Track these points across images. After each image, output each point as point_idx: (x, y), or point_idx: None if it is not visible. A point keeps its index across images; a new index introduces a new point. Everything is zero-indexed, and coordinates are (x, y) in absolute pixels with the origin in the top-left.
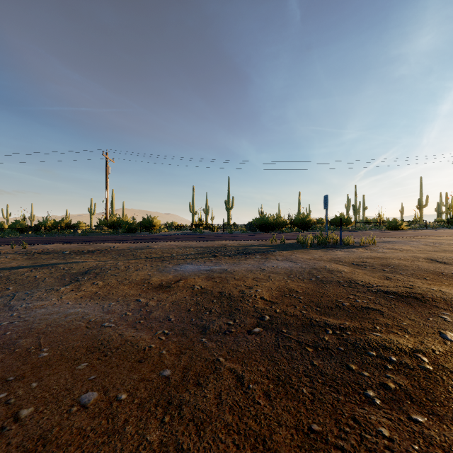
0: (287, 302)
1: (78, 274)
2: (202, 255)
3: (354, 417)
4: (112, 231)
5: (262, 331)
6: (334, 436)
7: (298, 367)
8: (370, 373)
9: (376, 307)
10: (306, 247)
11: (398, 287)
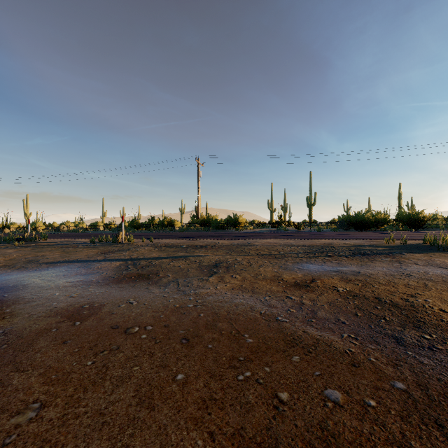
0: None
1: (210, 266)
2: (312, 254)
3: None
4: (203, 228)
5: None
6: None
7: None
8: None
9: None
10: (445, 250)
11: None
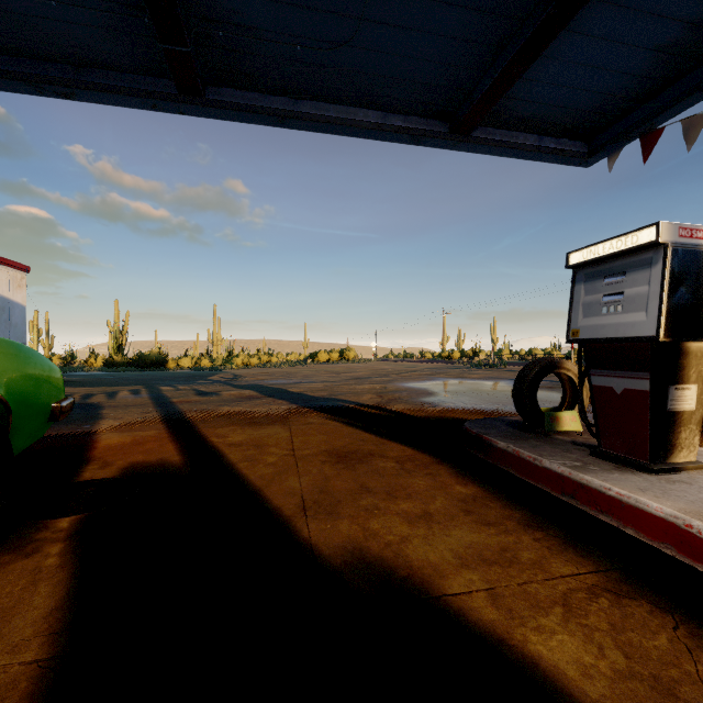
0: None
1: None
2: None
3: None
4: None
5: None
6: None
7: None
8: None
9: None
10: None
11: None
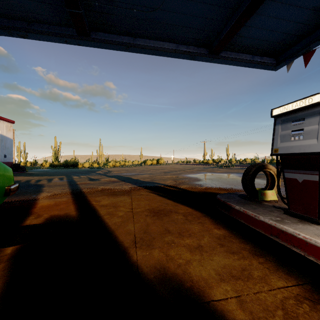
0: None
1: None
2: None
3: None
4: None
5: None
6: None
7: None
8: None
9: None
10: None
11: None
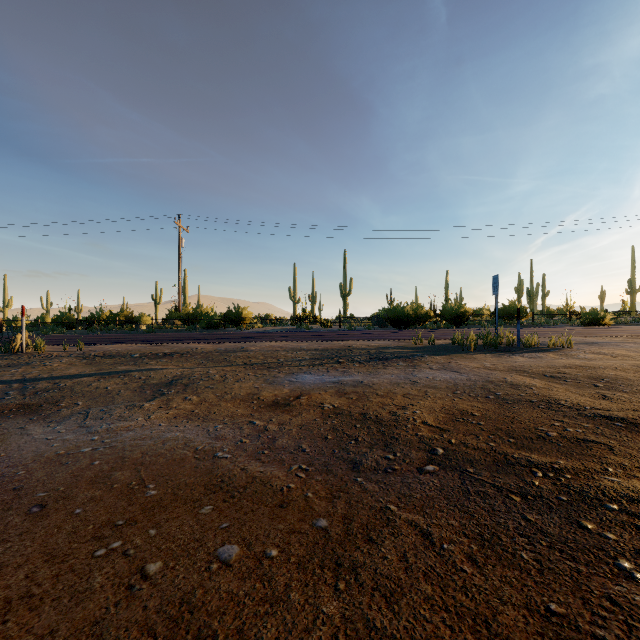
0: (462, 430)
1: (160, 385)
2: (320, 360)
3: (610, 596)
4: (187, 326)
5: (439, 470)
6: (587, 622)
7: (505, 523)
8: (616, 535)
9: (599, 439)
10: (469, 350)
11: (626, 410)
